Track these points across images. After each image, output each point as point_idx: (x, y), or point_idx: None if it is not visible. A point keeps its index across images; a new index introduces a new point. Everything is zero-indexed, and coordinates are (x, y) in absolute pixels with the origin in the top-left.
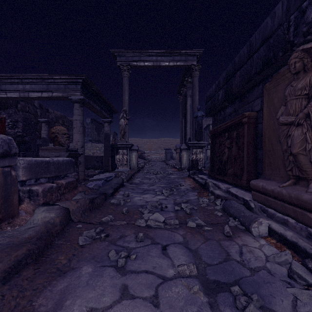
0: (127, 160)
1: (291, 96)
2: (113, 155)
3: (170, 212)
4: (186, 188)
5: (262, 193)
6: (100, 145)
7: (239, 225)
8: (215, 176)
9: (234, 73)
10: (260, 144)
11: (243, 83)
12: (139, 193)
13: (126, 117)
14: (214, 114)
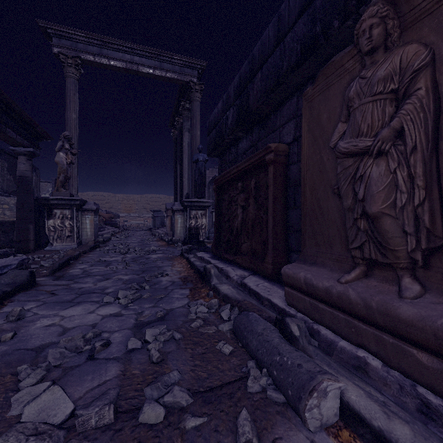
0: (73, 229)
1: (363, 97)
2: (44, 220)
3: (110, 362)
4: (171, 280)
5: (304, 292)
6: (13, 199)
7: (272, 390)
8: (222, 255)
9: (253, 76)
10: (293, 200)
11: (267, 90)
12: (62, 303)
13: (72, 151)
14: (221, 153)
